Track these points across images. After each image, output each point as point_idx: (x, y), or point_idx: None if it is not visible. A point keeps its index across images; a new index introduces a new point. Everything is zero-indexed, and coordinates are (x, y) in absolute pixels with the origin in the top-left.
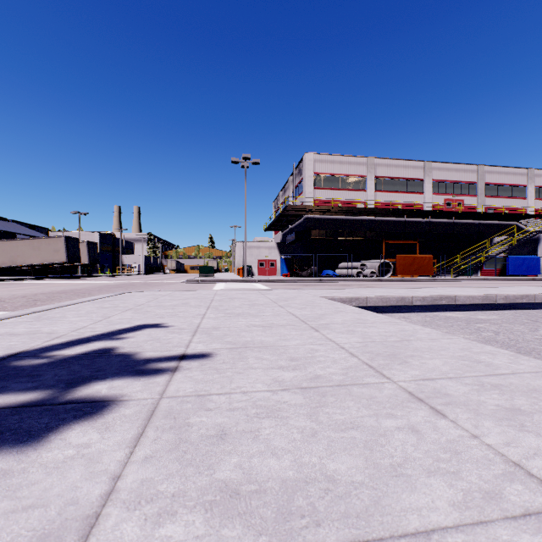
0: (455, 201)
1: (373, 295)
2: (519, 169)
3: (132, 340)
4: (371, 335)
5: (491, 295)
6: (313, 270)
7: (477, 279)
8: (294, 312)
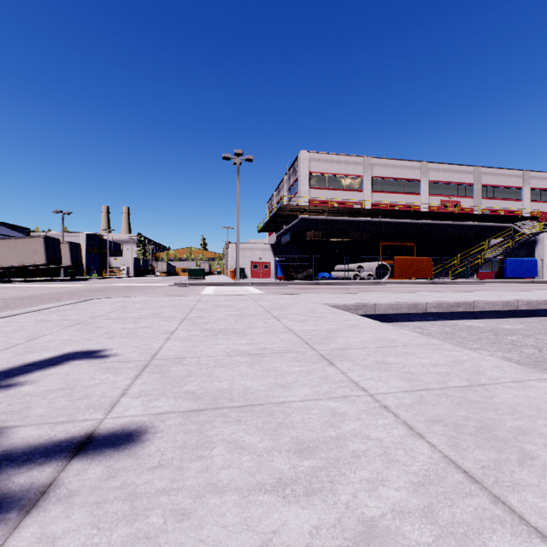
0: (451, 203)
1: (382, 302)
2: (515, 171)
3: (26, 389)
4: (417, 373)
5: (512, 300)
6: (309, 273)
7: (476, 281)
8: (293, 328)
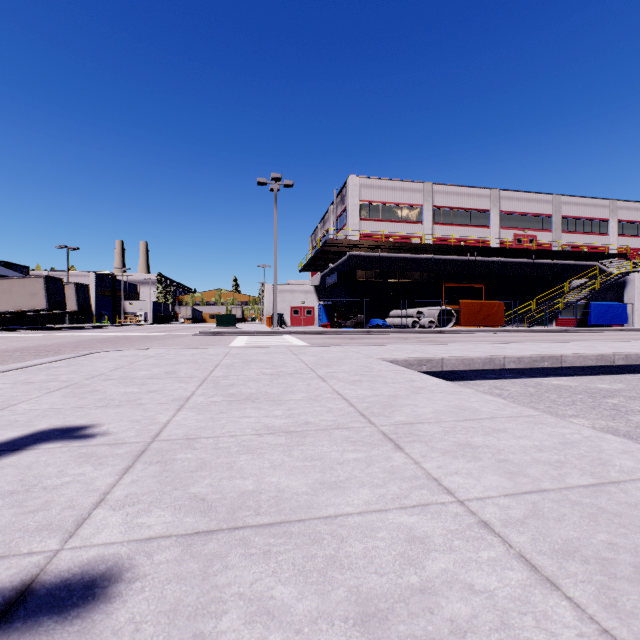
0: (526, 237)
1: (450, 356)
2: (600, 200)
3: None
4: (518, 463)
5: (608, 353)
6: (360, 319)
7: (556, 329)
8: (343, 392)
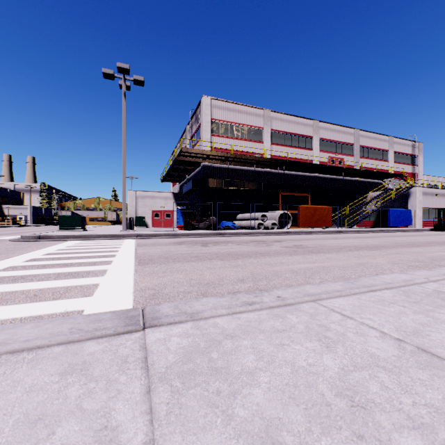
0: (337, 160)
1: None
2: (383, 136)
3: None
4: None
5: None
6: (212, 221)
7: (375, 230)
8: None
